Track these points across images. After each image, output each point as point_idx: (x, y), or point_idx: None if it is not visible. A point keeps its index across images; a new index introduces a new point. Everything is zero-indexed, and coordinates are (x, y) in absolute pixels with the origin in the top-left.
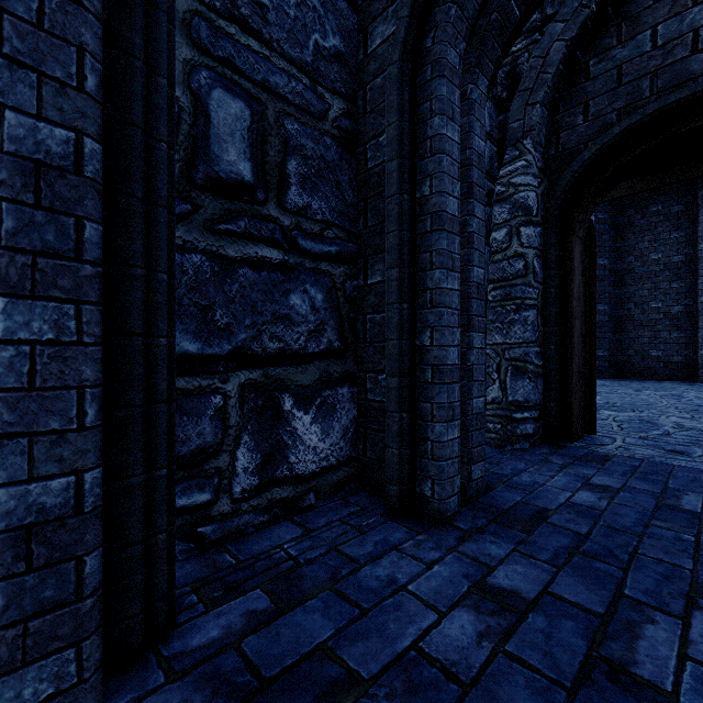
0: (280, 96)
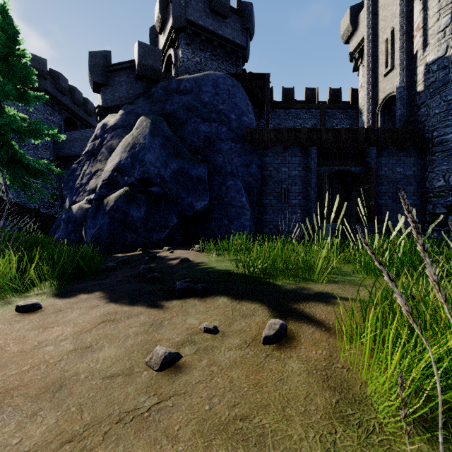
0: (394, 121)
